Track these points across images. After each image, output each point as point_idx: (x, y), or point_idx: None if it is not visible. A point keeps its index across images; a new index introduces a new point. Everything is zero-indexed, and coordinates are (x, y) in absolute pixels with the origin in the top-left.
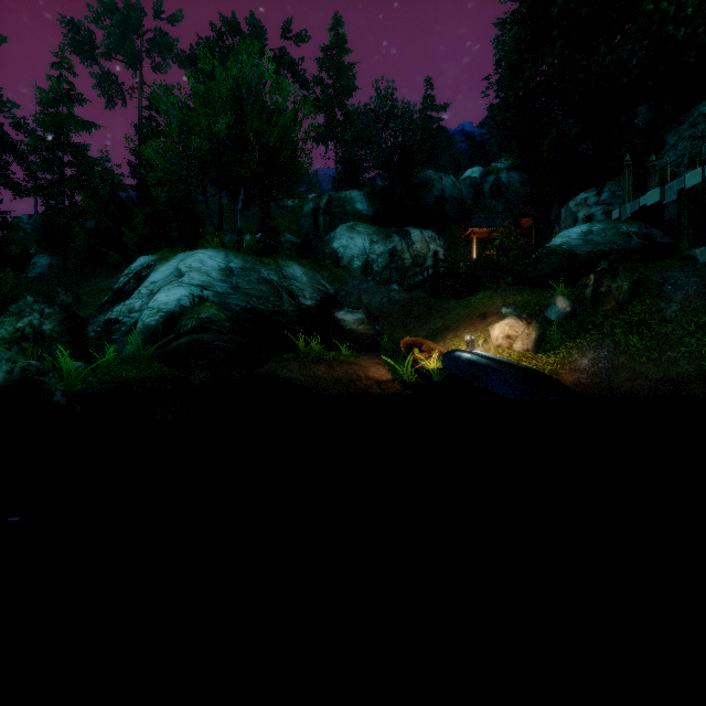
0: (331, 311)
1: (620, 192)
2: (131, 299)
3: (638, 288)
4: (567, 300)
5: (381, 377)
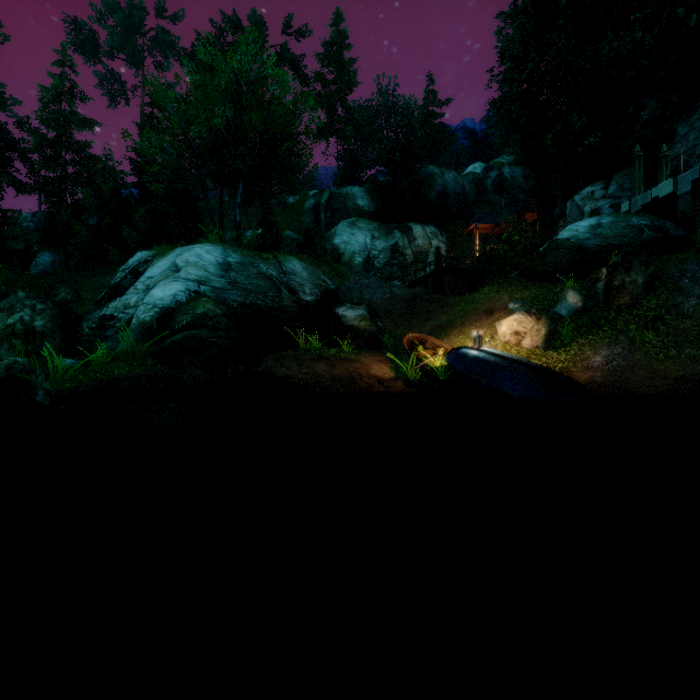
0: (332, 307)
1: (628, 185)
2: (127, 295)
3: (653, 282)
4: (578, 295)
5: (383, 375)
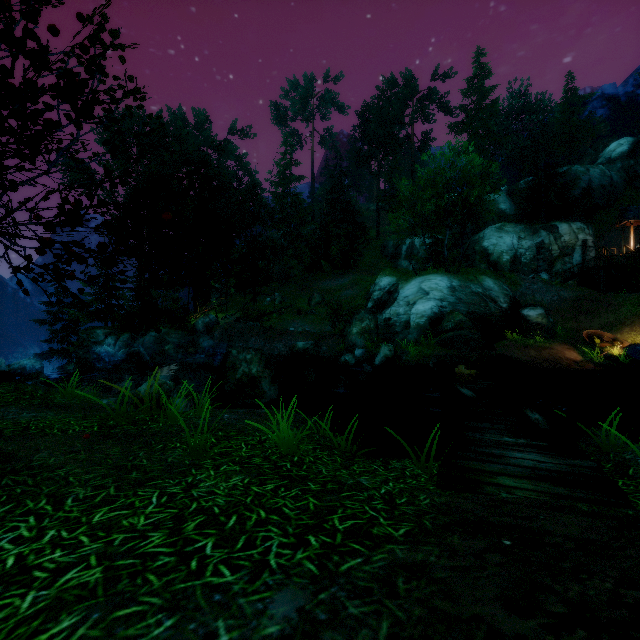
0: (518, 310)
1: None
2: (395, 307)
3: None
4: None
5: (575, 358)
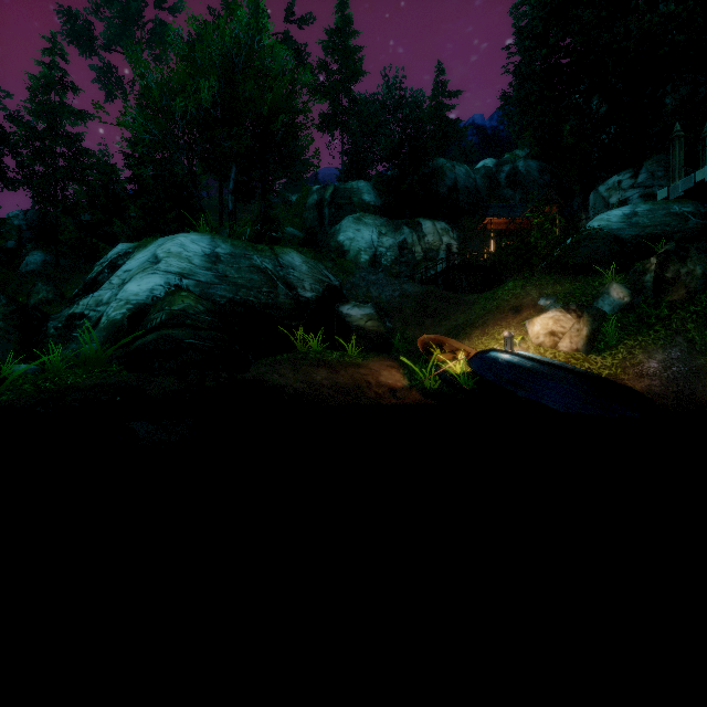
0: (335, 305)
1: (660, 172)
2: (101, 290)
3: None
4: (624, 288)
5: (395, 383)
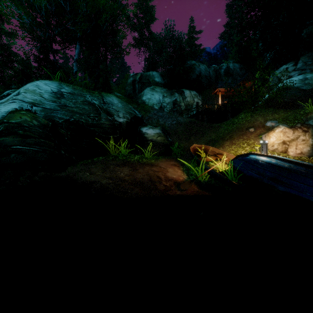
0: (138, 127)
1: (310, 62)
2: None
3: None
4: None
5: (178, 178)
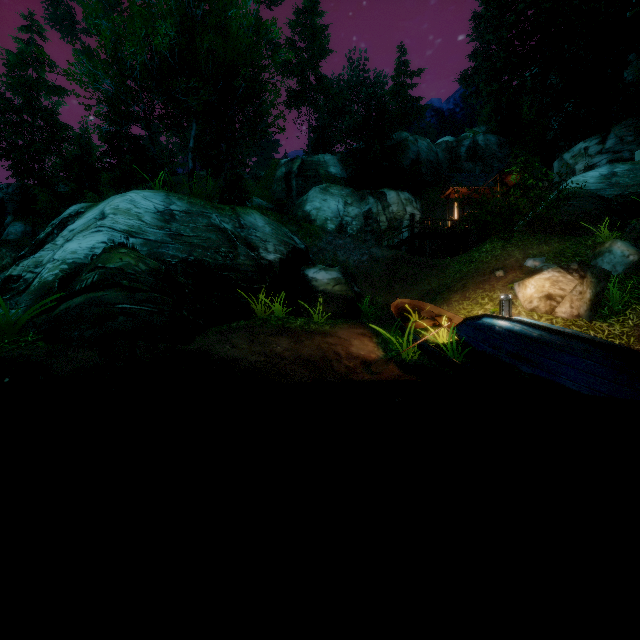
0: (300, 268)
1: (630, 137)
2: (43, 250)
3: None
4: (630, 245)
5: (368, 355)
